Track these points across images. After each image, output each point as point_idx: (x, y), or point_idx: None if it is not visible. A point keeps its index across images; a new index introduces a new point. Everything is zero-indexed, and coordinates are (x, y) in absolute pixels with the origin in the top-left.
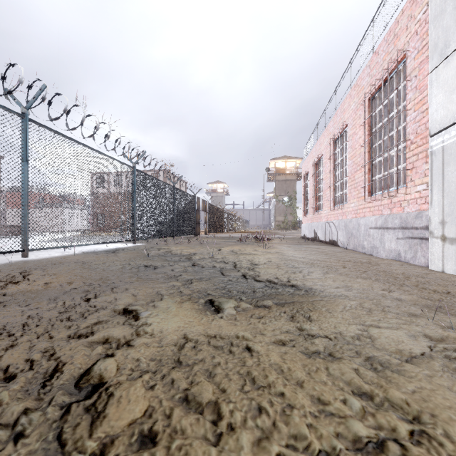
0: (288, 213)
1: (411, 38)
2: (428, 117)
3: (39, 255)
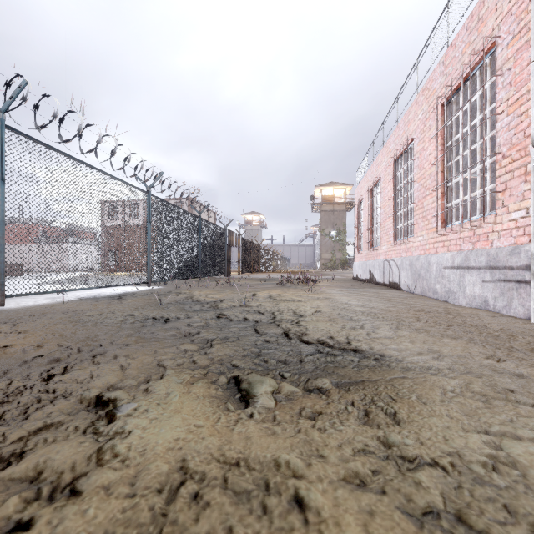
0: (337, 249)
1: (503, 21)
2: (528, 121)
3: (21, 302)
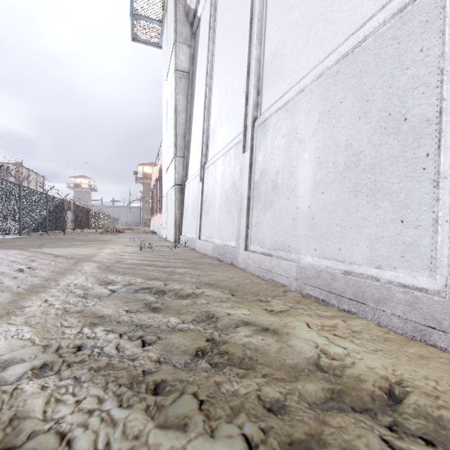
0: None
1: None
2: None
3: None
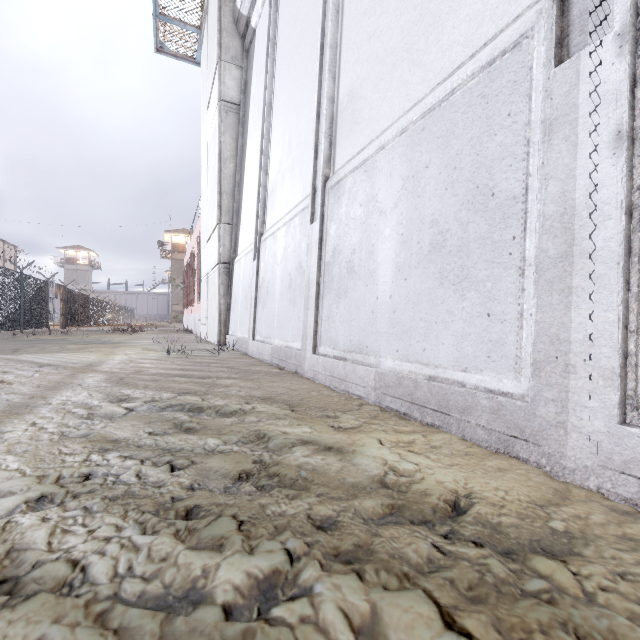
0: None
1: None
2: None
3: None
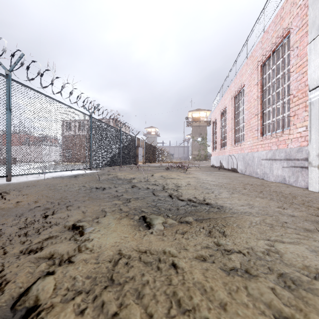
0: (201, 149)
1: (293, 19)
2: (307, 77)
3: (20, 179)
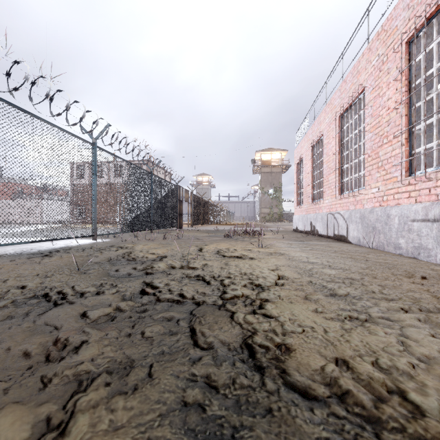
0: (274, 205)
1: None
2: None
3: None
